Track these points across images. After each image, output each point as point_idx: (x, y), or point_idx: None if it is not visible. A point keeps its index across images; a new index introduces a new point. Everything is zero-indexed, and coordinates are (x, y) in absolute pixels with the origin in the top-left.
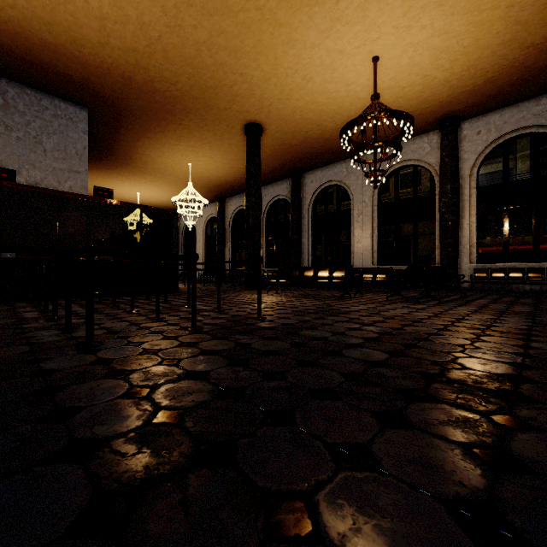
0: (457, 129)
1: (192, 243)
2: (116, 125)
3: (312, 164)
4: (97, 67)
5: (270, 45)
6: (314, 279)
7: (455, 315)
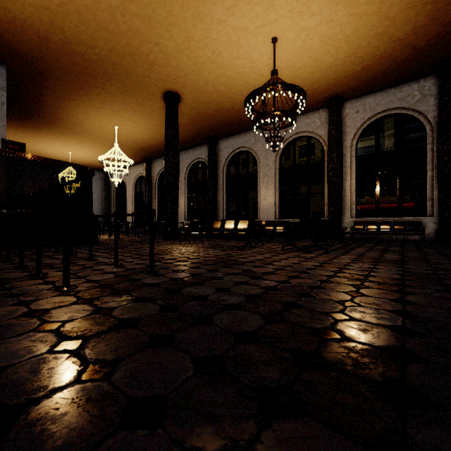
0: (341, 108)
1: (123, 198)
2: (39, 85)
3: (225, 132)
4: (9, 22)
5: (181, 17)
6: (221, 230)
7: (338, 264)
